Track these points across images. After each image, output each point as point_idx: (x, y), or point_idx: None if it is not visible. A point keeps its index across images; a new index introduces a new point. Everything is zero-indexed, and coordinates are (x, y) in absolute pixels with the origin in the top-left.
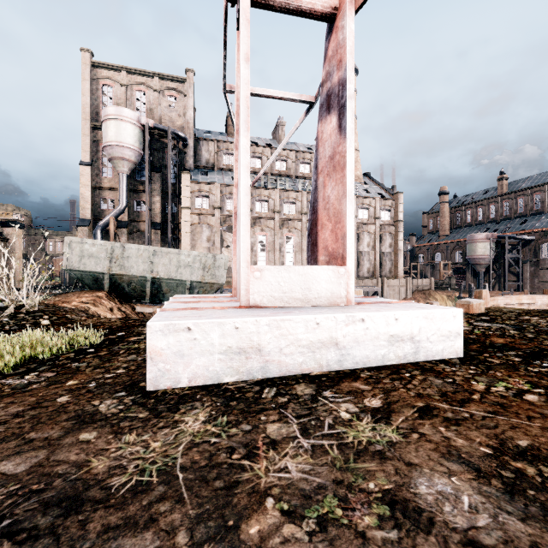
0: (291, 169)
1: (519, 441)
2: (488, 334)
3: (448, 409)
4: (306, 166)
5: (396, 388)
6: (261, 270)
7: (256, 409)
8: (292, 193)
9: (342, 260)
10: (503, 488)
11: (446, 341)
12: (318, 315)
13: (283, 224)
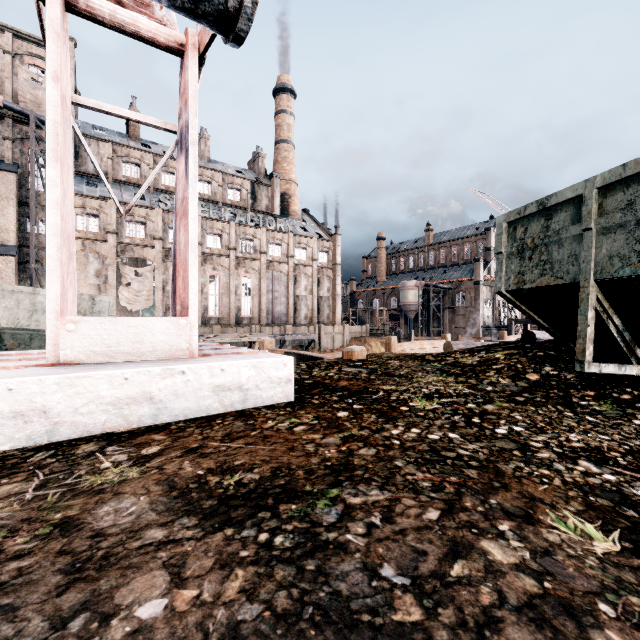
0: (217, 193)
1: (238, 461)
2: (342, 378)
3: (214, 446)
4: (236, 193)
5: (192, 434)
6: (77, 321)
7: (4, 474)
8: (217, 223)
9: (187, 311)
10: (176, 496)
11: (277, 387)
12: (128, 370)
13: (206, 260)
